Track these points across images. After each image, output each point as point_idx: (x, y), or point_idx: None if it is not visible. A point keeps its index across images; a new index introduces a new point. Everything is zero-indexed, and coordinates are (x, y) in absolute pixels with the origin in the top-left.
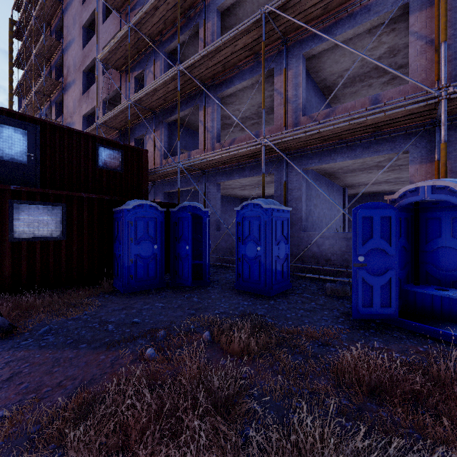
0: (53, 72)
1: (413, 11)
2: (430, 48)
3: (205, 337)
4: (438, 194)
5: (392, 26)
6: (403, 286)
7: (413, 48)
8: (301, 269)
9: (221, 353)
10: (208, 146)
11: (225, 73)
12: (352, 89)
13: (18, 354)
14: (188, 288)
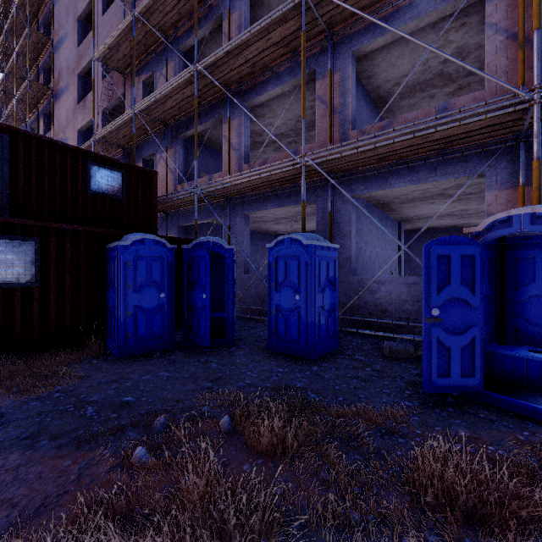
0: (41, 76)
1: None
2: (513, 44)
3: (223, 425)
4: (540, 225)
5: (462, 20)
6: (487, 347)
7: (490, 44)
8: (350, 322)
9: (245, 452)
10: (233, 167)
11: (255, 76)
12: (410, 101)
13: None
14: (205, 349)
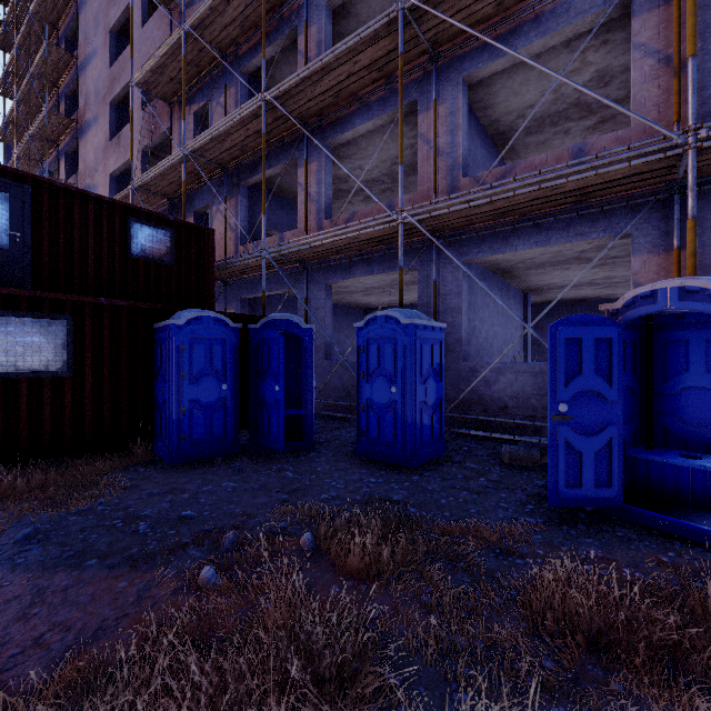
0: (63, 104)
1: (638, 10)
2: (666, 70)
3: (304, 543)
4: (690, 301)
5: (603, 37)
6: (629, 452)
7: (638, 69)
8: (461, 422)
9: (332, 573)
10: (311, 224)
11: (339, 108)
12: (539, 137)
13: None
14: (278, 455)
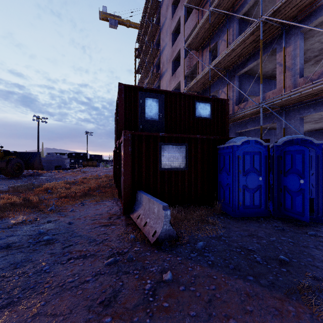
0: (155, 69)
1: None
2: None
3: None
4: None
5: None
6: None
7: None
8: None
9: None
10: (287, 83)
11: (314, 4)
12: None
13: (196, 268)
14: (299, 223)
